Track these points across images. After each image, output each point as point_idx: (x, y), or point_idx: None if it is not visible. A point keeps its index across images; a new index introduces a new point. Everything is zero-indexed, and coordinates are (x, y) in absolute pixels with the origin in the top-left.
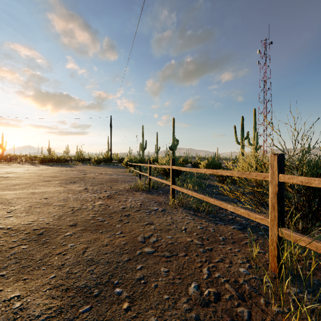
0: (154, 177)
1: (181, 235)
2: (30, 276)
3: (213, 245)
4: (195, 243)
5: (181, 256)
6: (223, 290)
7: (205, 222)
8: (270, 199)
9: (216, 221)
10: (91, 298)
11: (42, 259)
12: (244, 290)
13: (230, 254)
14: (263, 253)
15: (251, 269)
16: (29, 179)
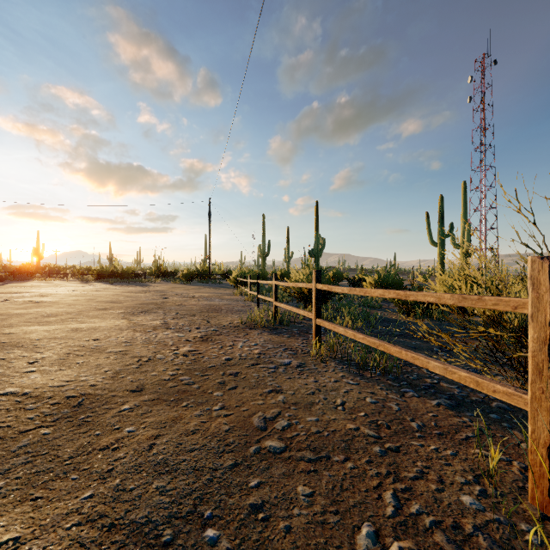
0: (283, 304)
1: (336, 416)
2: (46, 493)
3: (400, 440)
4: (364, 433)
5: (338, 460)
6: (432, 546)
7: (381, 390)
8: (531, 354)
9: (401, 390)
10: (157, 548)
11: (74, 456)
12: (477, 549)
13: (437, 460)
14: (506, 460)
15: (486, 497)
16: (73, 306)
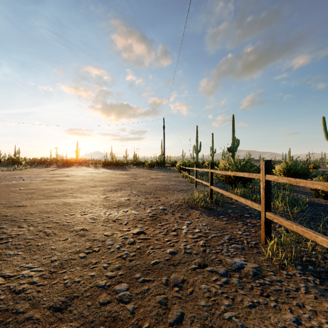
0: (219, 189)
1: None
2: None
3: None
4: None
5: None
6: None
7: None
8: None
9: None
10: None
11: None
12: None
13: None
14: None
15: None
16: (78, 184)
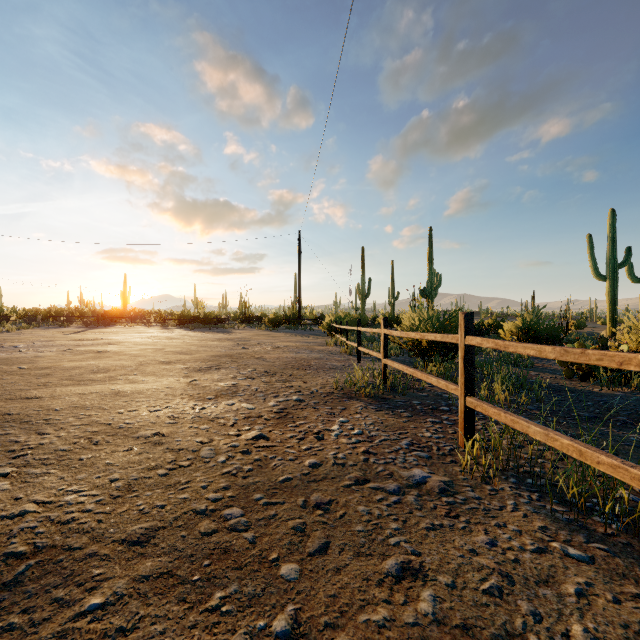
0: (397, 364)
1: None
2: None
3: None
4: None
5: None
6: None
7: None
8: None
9: None
10: None
11: None
12: None
13: None
14: None
15: None
16: (134, 358)
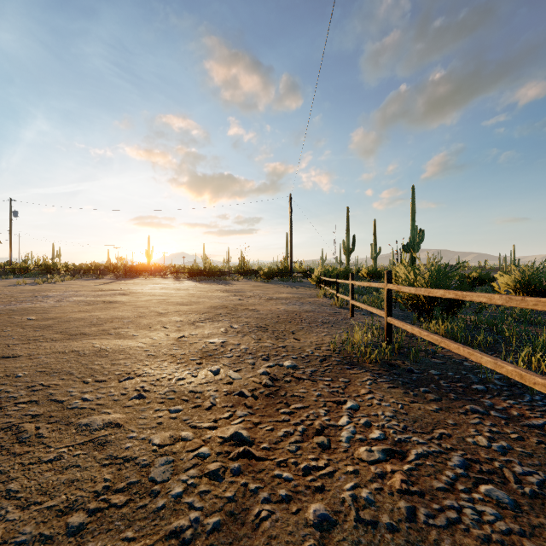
0: (410, 327)
1: None
2: None
3: None
4: None
5: None
6: None
7: None
8: None
9: None
10: None
11: None
12: None
13: None
14: None
15: None
16: (136, 309)
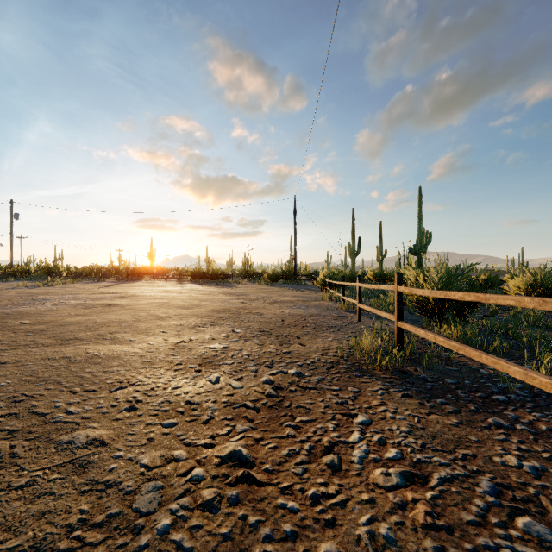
0: (424, 332)
1: None
2: None
3: None
4: None
5: None
6: None
7: None
8: None
9: None
10: None
11: None
12: None
13: None
14: None
15: None
16: (135, 313)
